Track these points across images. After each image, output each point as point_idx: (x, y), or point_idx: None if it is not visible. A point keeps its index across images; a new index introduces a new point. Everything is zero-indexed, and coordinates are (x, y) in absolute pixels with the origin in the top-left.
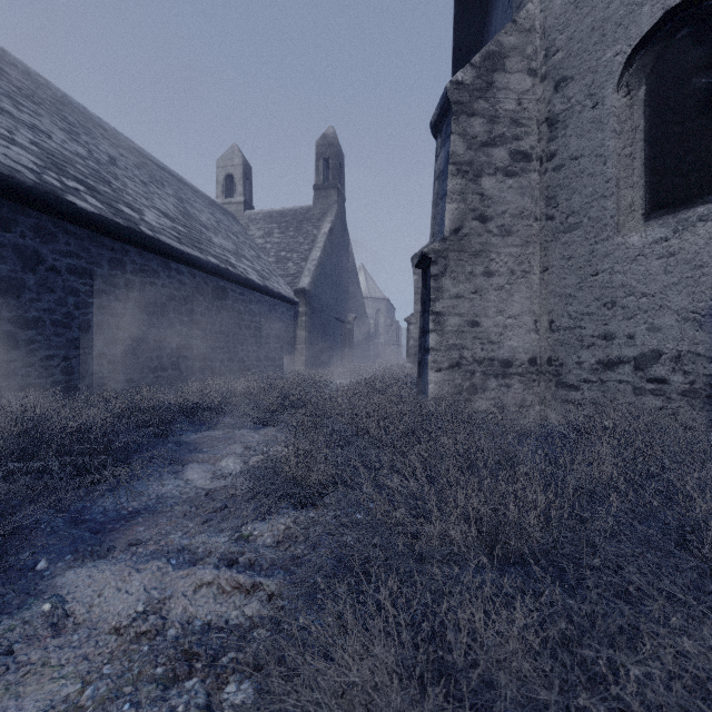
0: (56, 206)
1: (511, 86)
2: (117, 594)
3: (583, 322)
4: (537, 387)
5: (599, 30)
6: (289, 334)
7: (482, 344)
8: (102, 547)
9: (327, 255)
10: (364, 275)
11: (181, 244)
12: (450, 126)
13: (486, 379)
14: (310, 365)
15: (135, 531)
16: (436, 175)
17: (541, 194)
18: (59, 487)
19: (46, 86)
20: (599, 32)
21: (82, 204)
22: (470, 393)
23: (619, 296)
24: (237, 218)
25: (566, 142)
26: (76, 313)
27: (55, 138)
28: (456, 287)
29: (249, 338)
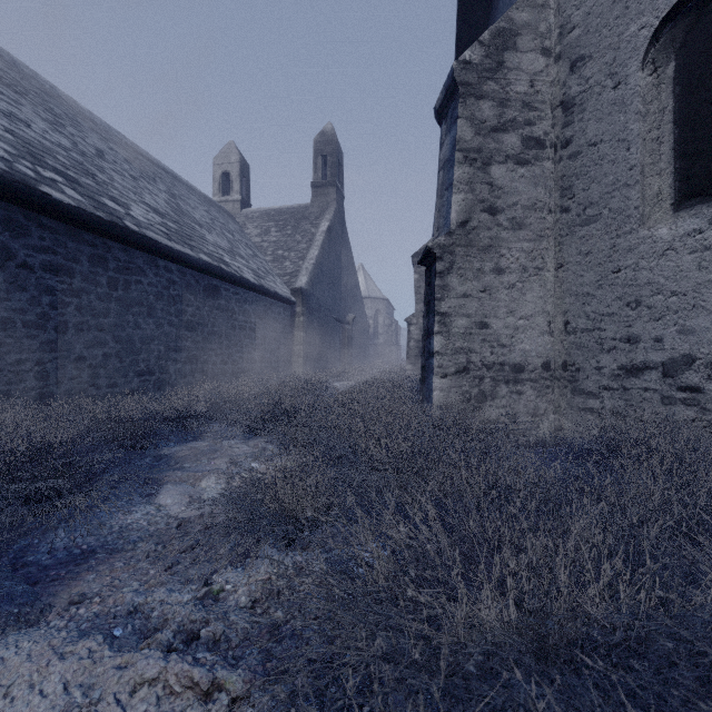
0: (27, 197)
1: (523, 66)
2: (27, 695)
3: (603, 323)
4: (551, 394)
5: (621, 2)
6: (286, 335)
7: (491, 347)
8: (35, 608)
9: (325, 254)
10: (363, 275)
11: (170, 240)
12: (456, 109)
13: (496, 386)
14: (308, 367)
15: (82, 580)
16: (441, 164)
17: (555, 184)
18: (1, 520)
19: (33, 77)
20: (621, 5)
21: (58, 195)
22: (478, 400)
23: (644, 295)
24: (234, 216)
25: (584, 127)
26: (51, 313)
27: (35, 127)
28: (463, 285)
29: (244, 339)
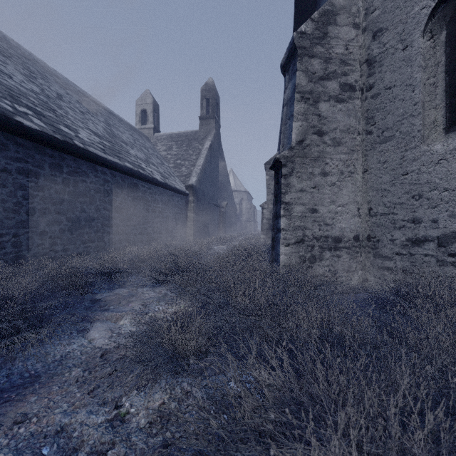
0: (6, 124)
1: (340, 35)
2: None
3: (395, 209)
4: (360, 257)
5: None
6: (182, 215)
7: (319, 225)
8: None
9: (208, 162)
10: (232, 176)
11: (105, 153)
12: (295, 65)
13: (322, 252)
14: (197, 236)
15: (26, 401)
16: (285, 102)
17: (362, 115)
18: None
19: (17, 47)
20: None
21: (28, 123)
22: (310, 261)
23: (424, 190)
24: (149, 138)
25: (382, 77)
26: (23, 202)
27: (15, 79)
28: (300, 183)
29: (154, 218)
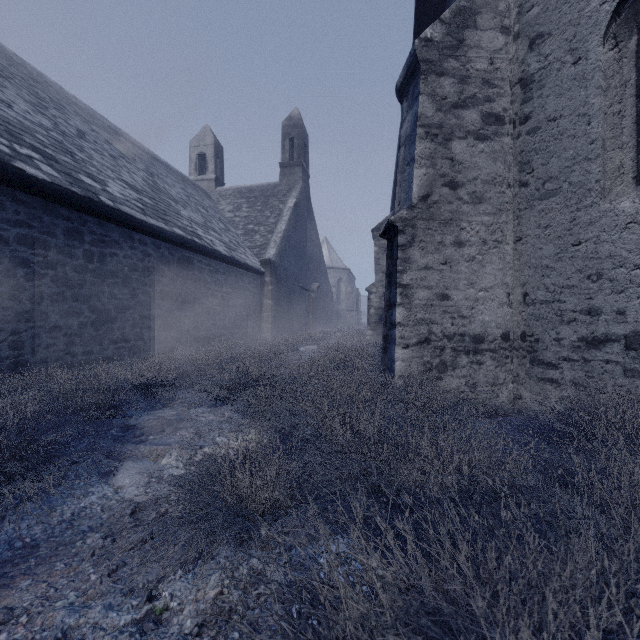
0: (0, 172)
1: (482, 44)
2: None
3: (563, 295)
4: (510, 364)
5: None
6: (256, 302)
7: (452, 318)
8: None
9: (292, 228)
10: (327, 247)
11: (145, 215)
12: (418, 86)
13: (457, 356)
14: (276, 332)
15: (15, 588)
16: (402, 140)
17: (513, 159)
18: None
19: (21, 65)
20: None
21: (33, 171)
22: (439, 370)
23: (606, 268)
24: (209, 194)
25: (543, 103)
26: (26, 284)
27: (16, 108)
28: (425, 258)
29: (216, 307)
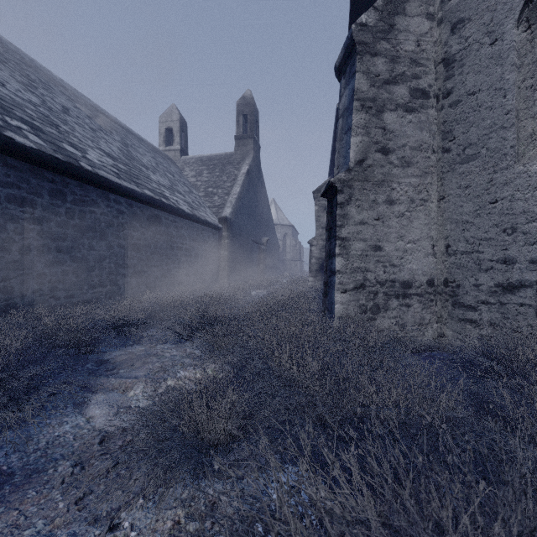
0: None
1: (410, 28)
2: None
3: (481, 246)
4: (435, 306)
5: None
6: (214, 253)
7: (384, 267)
8: None
9: (245, 190)
10: (274, 207)
11: (120, 178)
12: (354, 65)
13: (388, 300)
14: (232, 278)
15: None
16: (340, 113)
17: (437, 129)
18: None
19: (15, 52)
20: None
21: (21, 139)
22: (373, 312)
23: (520, 222)
24: (175, 162)
25: (463, 79)
26: (15, 237)
27: (8, 87)
28: (360, 214)
29: (180, 258)
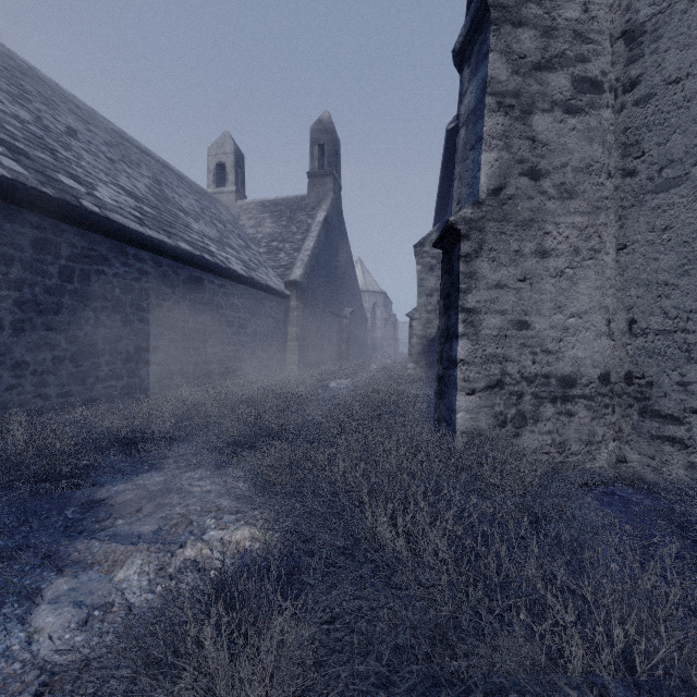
0: None
1: None
2: None
3: (691, 322)
4: (611, 415)
5: None
6: (279, 330)
7: (533, 354)
8: None
9: (322, 245)
10: (361, 268)
11: (143, 225)
12: (486, 41)
13: (539, 405)
14: (303, 364)
15: None
16: (462, 119)
17: (613, 140)
18: None
19: (9, 56)
20: None
21: None
22: (516, 424)
23: None
24: (228, 208)
25: (659, 60)
26: None
27: None
28: (496, 272)
29: (231, 336)
